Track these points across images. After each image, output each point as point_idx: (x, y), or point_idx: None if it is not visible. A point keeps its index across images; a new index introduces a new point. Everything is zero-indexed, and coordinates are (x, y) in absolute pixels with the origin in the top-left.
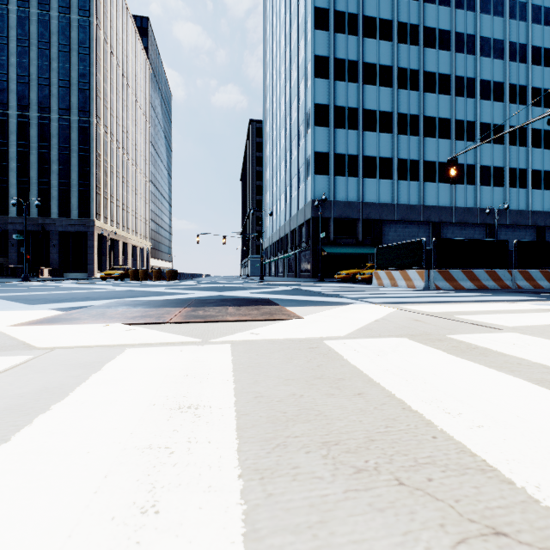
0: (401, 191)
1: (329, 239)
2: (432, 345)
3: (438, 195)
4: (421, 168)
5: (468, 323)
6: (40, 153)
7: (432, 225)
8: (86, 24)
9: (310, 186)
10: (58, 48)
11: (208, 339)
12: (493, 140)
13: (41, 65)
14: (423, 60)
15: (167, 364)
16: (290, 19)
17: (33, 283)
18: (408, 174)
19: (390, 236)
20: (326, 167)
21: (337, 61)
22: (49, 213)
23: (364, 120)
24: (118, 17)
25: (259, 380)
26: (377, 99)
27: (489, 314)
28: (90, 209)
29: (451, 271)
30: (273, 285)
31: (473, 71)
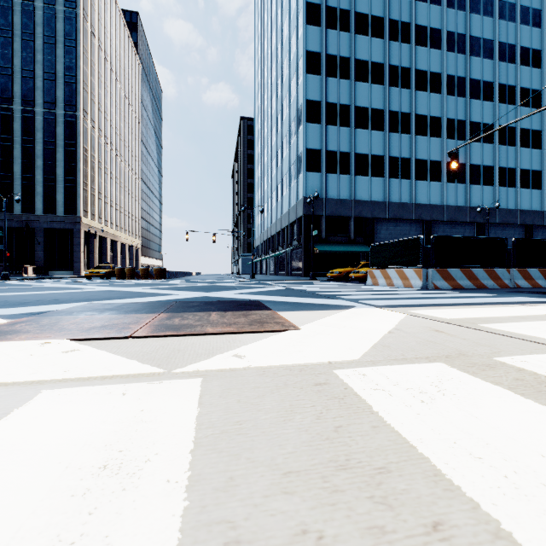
0: (393, 189)
1: (321, 237)
2: (485, 376)
3: (429, 193)
4: (413, 167)
5: (503, 335)
6: (24, 147)
7: (423, 223)
8: (72, 16)
9: (302, 183)
10: (42, 40)
11: (174, 365)
12: (483, 139)
13: (25, 57)
14: (414, 58)
15: (84, 432)
16: (282, 15)
17: (12, 282)
18: (400, 172)
19: (382, 234)
20: (317, 164)
21: (329, 57)
22: (33, 209)
23: (356, 117)
24: (106, 10)
25: (237, 475)
26: (369, 96)
27: (518, 322)
28: (77, 205)
29: (450, 270)
30: (264, 284)
31: (463, 70)
